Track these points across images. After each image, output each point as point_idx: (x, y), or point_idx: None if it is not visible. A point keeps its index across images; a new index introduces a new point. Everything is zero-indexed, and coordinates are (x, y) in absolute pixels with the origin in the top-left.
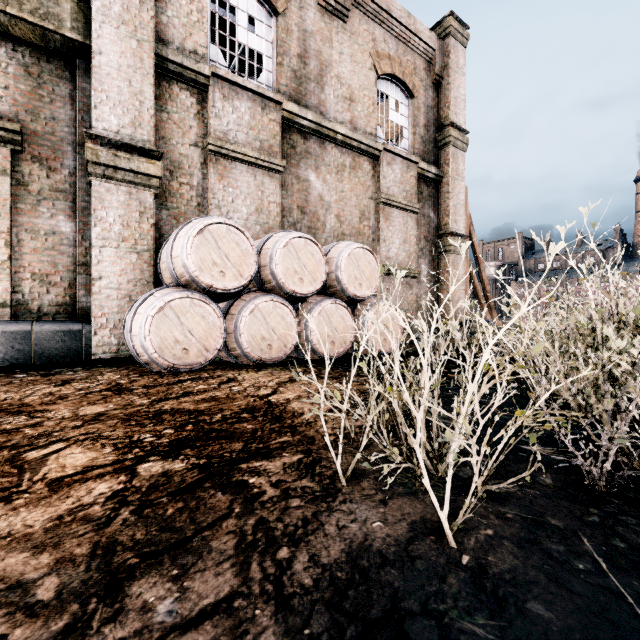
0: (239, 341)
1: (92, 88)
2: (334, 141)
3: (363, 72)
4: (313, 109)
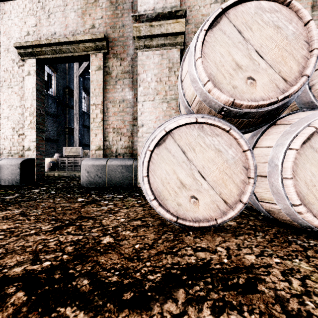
0: (280, 190)
1: None
2: None
3: None
4: None
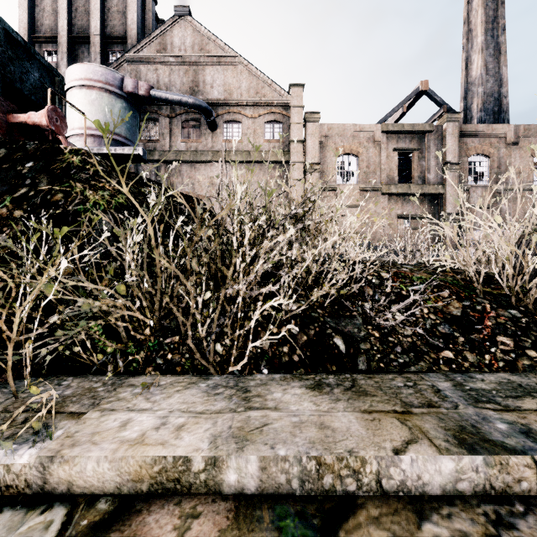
0: None
1: (446, 203)
2: (512, 191)
3: (525, 160)
4: (503, 182)
